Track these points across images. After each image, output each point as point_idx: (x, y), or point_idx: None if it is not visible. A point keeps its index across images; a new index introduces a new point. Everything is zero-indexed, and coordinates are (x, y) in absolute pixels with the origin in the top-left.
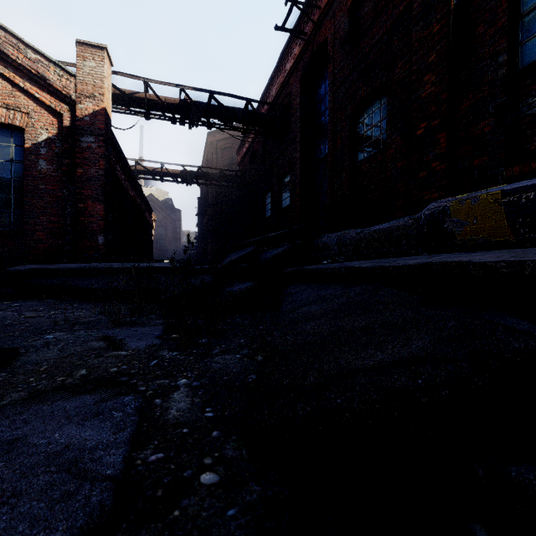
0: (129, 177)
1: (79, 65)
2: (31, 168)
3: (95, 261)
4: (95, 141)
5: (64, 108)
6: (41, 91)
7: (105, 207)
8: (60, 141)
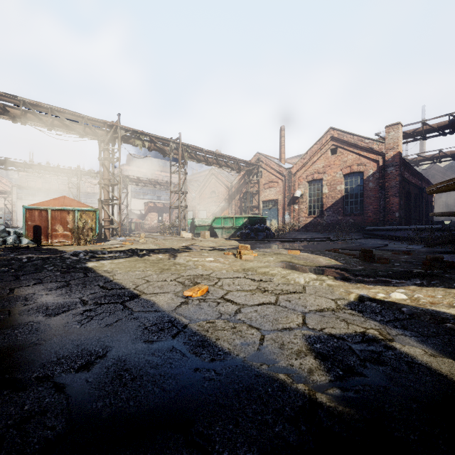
0: (411, 173)
1: (386, 137)
2: (366, 187)
3: (394, 225)
4: (394, 169)
5: (379, 158)
6: (370, 154)
7: (399, 199)
8: (378, 172)
